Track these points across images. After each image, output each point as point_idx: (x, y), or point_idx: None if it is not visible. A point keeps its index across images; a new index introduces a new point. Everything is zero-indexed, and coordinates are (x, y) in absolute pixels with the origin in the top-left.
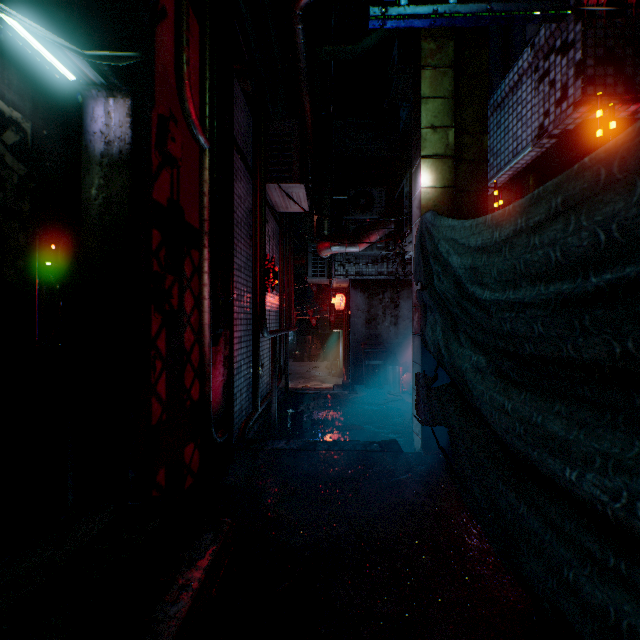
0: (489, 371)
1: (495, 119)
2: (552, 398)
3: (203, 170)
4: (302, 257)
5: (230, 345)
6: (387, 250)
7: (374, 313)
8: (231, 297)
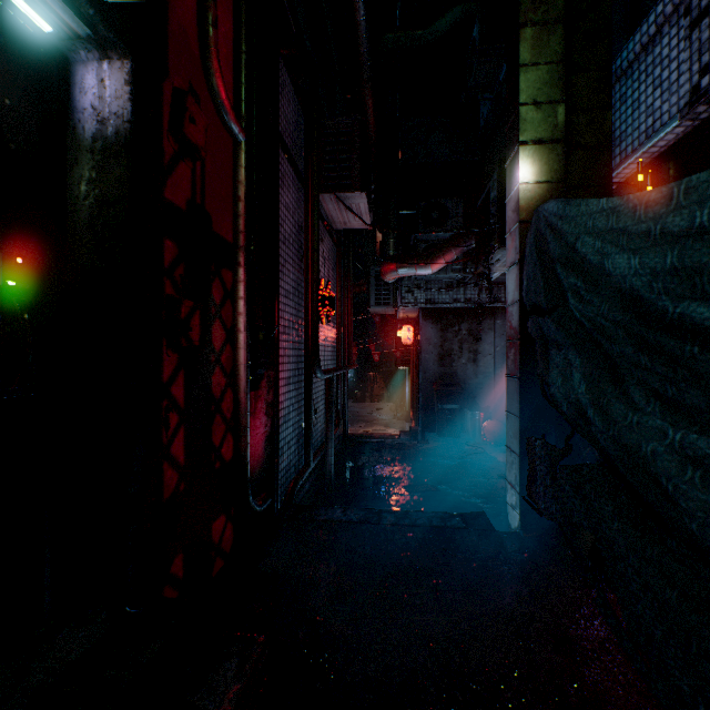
0: None
1: (617, 92)
2: None
3: (237, 168)
4: (363, 283)
5: (275, 388)
6: (464, 273)
7: (448, 348)
8: (275, 329)
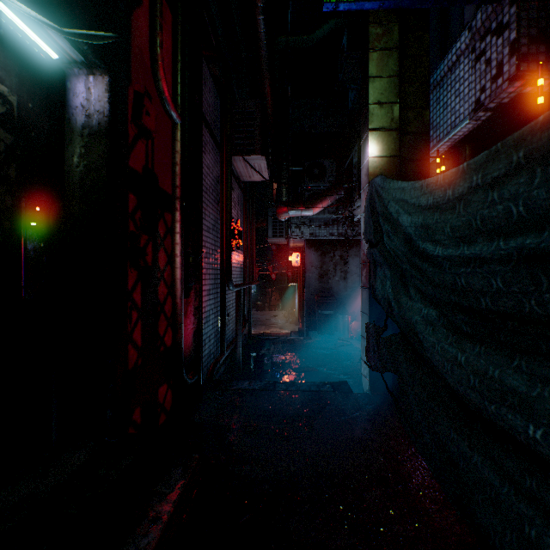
0: (440, 324)
1: (435, 96)
2: (510, 353)
3: (175, 142)
4: (263, 220)
5: (200, 297)
6: (337, 214)
7: (326, 269)
8: (200, 255)
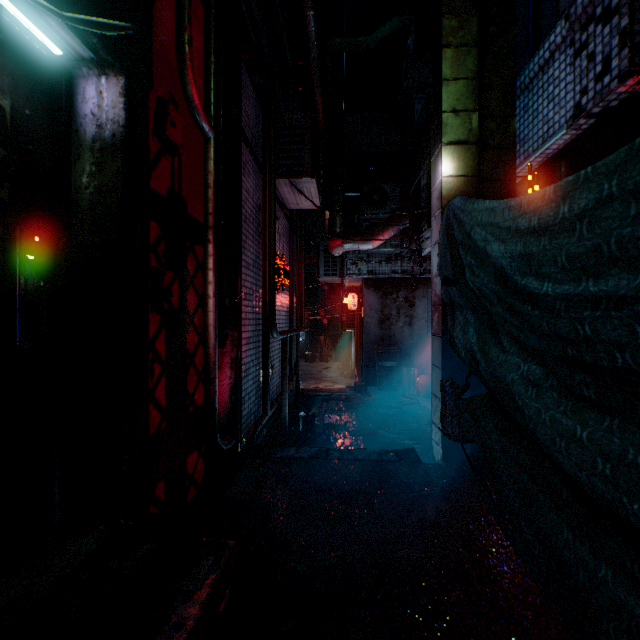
0: (547, 385)
1: (522, 102)
2: None
3: (208, 160)
4: (313, 256)
5: (238, 346)
6: (401, 248)
7: (388, 313)
8: (238, 296)
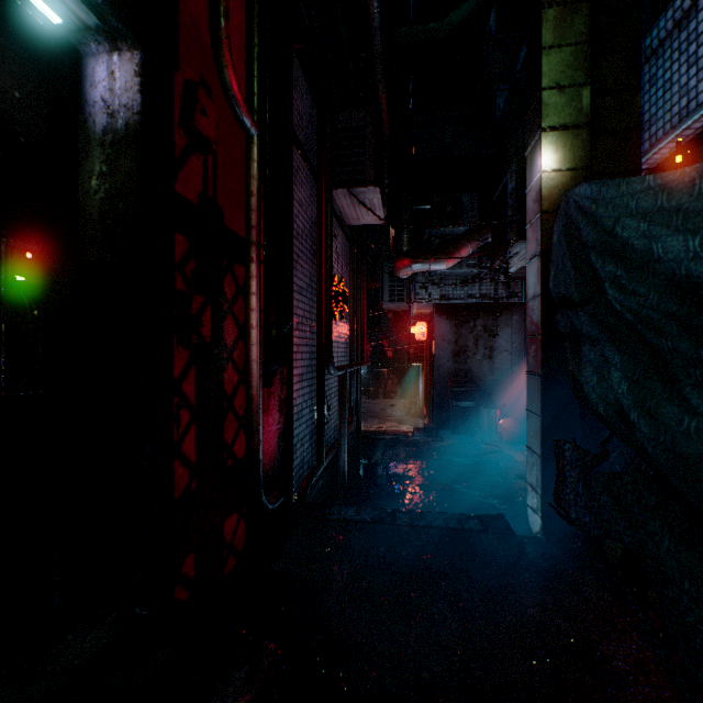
0: None
1: (647, 73)
2: None
3: (250, 162)
4: (376, 280)
5: (288, 385)
6: (480, 268)
7: (463, 344)
8: (287, 325)
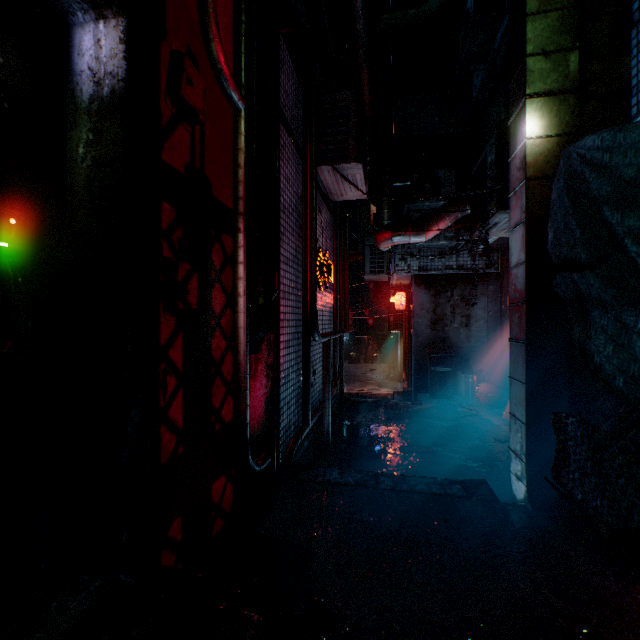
0: None
1: (634, 38)
2: None
3: (237, 136)
4: (358, 253)
5: (274, 351)
6: (457, 240)
7: (441, 313)
8: (274, 294)
